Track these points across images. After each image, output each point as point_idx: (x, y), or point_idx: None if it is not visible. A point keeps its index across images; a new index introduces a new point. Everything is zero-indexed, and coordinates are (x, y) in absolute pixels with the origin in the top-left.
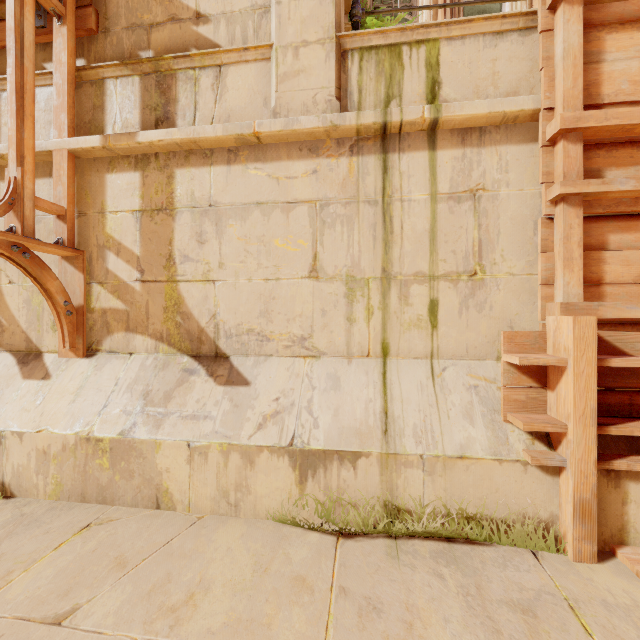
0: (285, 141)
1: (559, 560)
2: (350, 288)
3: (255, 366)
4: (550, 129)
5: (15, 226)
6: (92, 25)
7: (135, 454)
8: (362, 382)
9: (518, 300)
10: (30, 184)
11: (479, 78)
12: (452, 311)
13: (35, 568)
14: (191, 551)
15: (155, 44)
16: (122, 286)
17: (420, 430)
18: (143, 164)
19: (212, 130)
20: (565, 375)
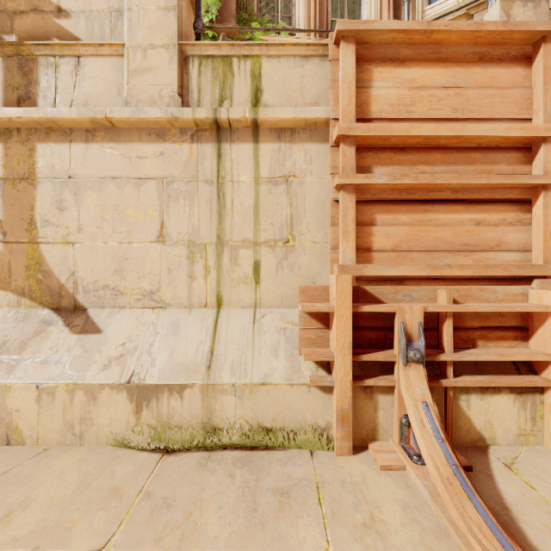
0: (136, 126)
1: (327, 455)
2: (191, 251)
3: (109, 316)
4: (334, 134)
5: None
6: None
7: None
8: (197, 328)
9: (319, 262)
10: None
11: (291, 90)
12: (271, 270)
13: None
14: (25, 477)
15: (18, 30)
16: None
17: (236, 364)
18: (5, 137)
19: (68, 112)
20: (334, 318)
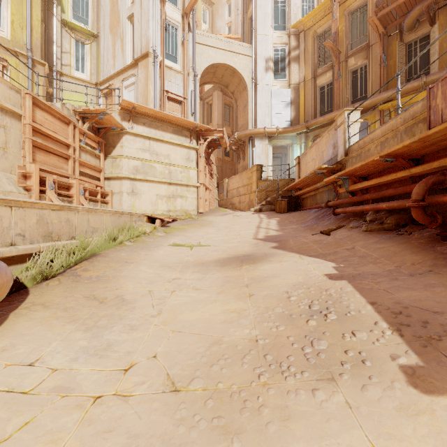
0: None
1: None
2: None
3: None
4: (26, 122)
5: None
6: None
7: None
8: None
9: (16, 159)
10: None
11: (6, 96)
12: None
13: None
14: None
15: None
16: None
17: None
18: None
19: None
20: (33, 176)
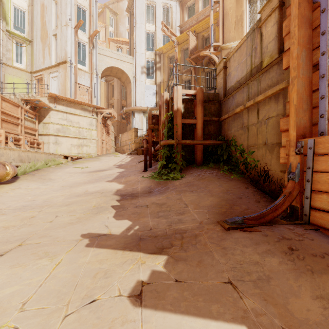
0: None
1: None
2: None
3: None
4: None
5: None
6: None
7: None
8: None
9: None
10: None
11: None
12: None
13: None
14: None
15: None
16: None
17: None
18: None
19: None
20: (2, 135)
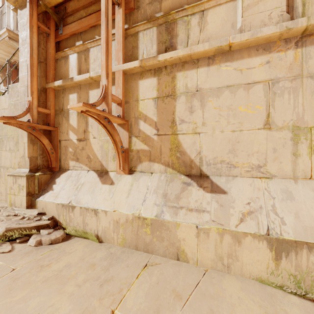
0: (246, 46)
1: None
2: (295, 134)
3: (227, 182)
4: None
5: (105, 109)
6: (132, 6)
7: (164, 228)
8: (311, 196)
9: None
10: (110, 87)
11: None
12: None
13: (132, 289)
14: (215, 294)
15: (164, 8)
16: (147, 138)
17: None
18: (158, 73)
19: (202, 46)
20: None
